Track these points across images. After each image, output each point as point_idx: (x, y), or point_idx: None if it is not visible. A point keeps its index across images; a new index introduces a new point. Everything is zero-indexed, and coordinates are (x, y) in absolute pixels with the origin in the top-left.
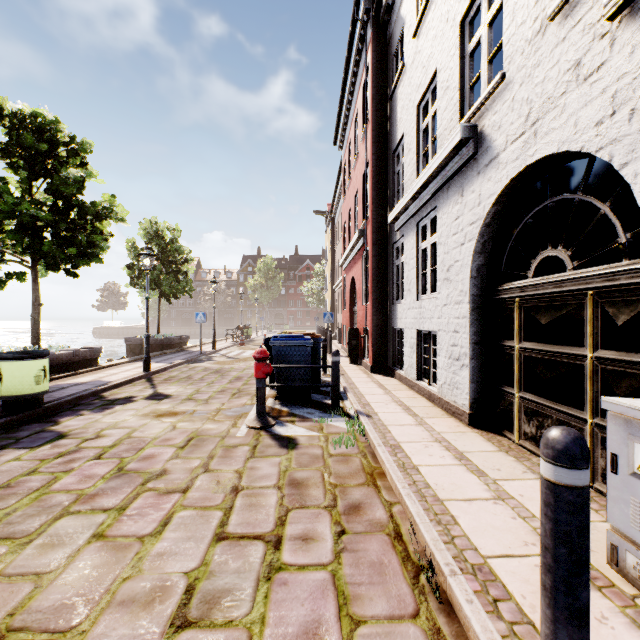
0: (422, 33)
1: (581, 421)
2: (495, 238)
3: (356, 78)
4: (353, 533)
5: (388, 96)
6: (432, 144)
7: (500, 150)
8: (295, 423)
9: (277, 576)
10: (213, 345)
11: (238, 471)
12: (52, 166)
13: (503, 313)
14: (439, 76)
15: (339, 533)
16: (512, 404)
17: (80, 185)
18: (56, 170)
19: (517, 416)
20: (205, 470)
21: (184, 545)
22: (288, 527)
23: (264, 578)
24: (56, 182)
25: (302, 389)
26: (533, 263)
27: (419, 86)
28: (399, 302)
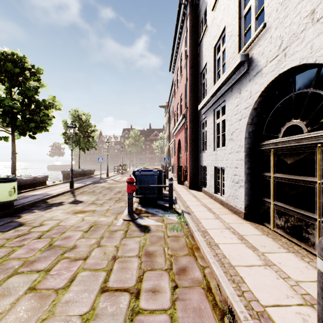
0: (217, 8)
1: (313, 219)
2: (259, 116)
3: (181, 35)
4: (182, 287)
5: (198, 43)
6: (222, 67)
7: (263, 66)
8: (149, 217)
9: (136, 318)
10: (107, 174)
11: (116, 246)
12: (22, 81)
13: (264, 157)
14: (226, 29)
15: (174, 287)
16: (269, 208)
17: (36, 90)
18: (24, 83)
19: (272, 215)
20: (98, 245)
21: (82, 295)
22: (144, 283)
23: (128, 319)
24: (23, 89)
25: (153, 198)
26: (282, 129)
27: (215, 36)
28: (204, 152)
